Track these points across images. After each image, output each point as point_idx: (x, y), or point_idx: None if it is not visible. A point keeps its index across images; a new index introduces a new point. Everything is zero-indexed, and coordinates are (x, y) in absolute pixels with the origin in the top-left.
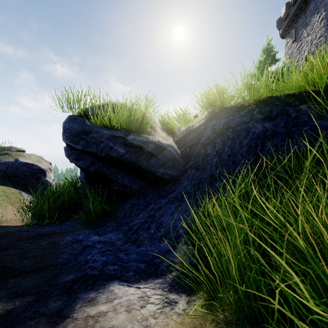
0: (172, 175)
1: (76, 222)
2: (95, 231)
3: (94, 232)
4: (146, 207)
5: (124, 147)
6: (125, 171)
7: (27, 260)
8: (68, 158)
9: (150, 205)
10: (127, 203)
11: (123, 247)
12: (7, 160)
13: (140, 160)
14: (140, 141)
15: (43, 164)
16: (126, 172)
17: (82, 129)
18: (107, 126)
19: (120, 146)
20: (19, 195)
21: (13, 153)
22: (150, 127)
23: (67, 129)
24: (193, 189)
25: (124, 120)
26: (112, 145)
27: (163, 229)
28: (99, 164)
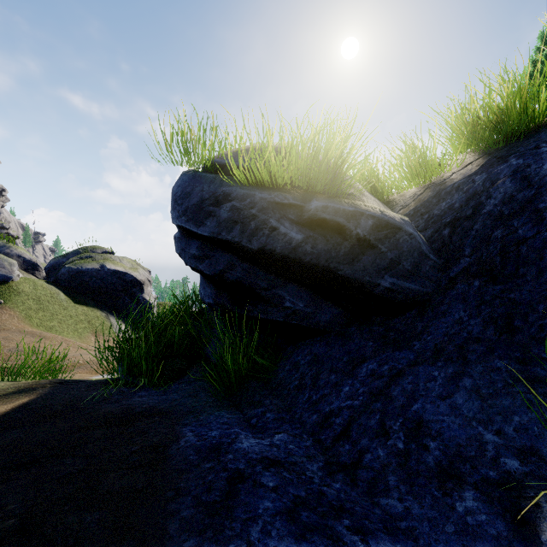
0: (414, 292)
1: (196, 386)
2: (241, 416)
3: (239, 418)
4: (354, 366)
5: (300, 229)
6: (297, 282)
7: (96, 511)
8: (182, 255)
9: (363, 363)
10: (301, 353)
11: (331, 487)
12: (90, 266)
13: (336, 257)
14: (337, 213)
15: (140, 273)
16: (299, 286)
17: (210, 196)
18: (261, 186)
19: (291, 226)
20: (106, 320)
21: (98, 256)
22: (350, 187)
23: (180, 198)
24: (495, 330)
25: (301, 166)
26: (275, 223)
27: (436, 444)
28: (242, 268)
